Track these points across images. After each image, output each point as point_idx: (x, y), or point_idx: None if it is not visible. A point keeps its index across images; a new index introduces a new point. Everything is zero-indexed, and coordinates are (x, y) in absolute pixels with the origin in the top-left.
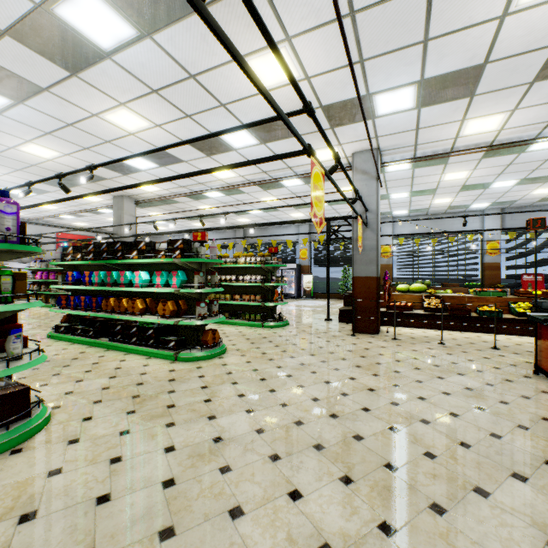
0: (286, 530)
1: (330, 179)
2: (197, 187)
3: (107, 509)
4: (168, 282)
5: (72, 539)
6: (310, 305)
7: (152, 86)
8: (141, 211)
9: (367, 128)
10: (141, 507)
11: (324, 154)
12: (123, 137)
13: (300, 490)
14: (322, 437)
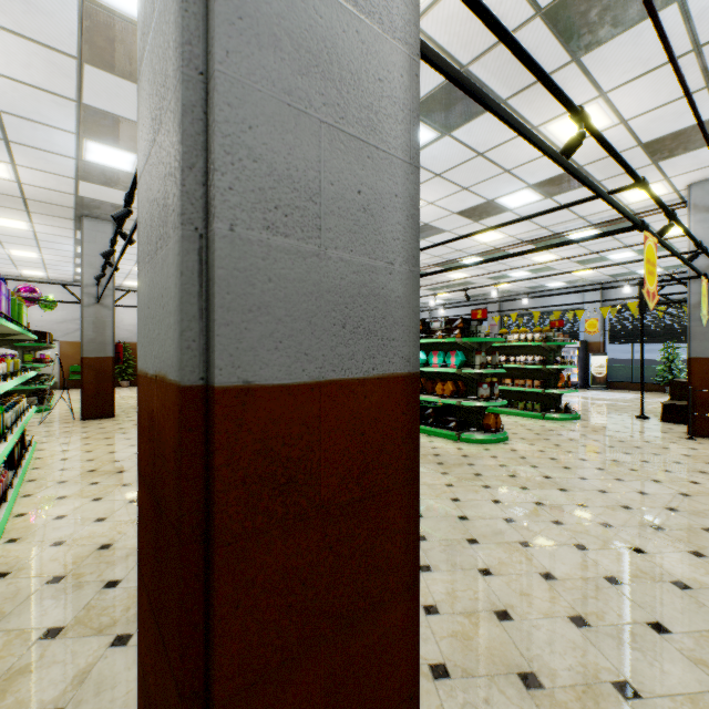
0: (634, 566)
1: (663, 244)
2: (452, 254)
3: (469, 523)
4: (444, 362)
5: (456, 531)
6: (605, 397)
7: (437, 171)
8: None
9: None
10: (495, 527)
11: (639, 194)
12: None
13: (641, 549)
14: (659, 522)
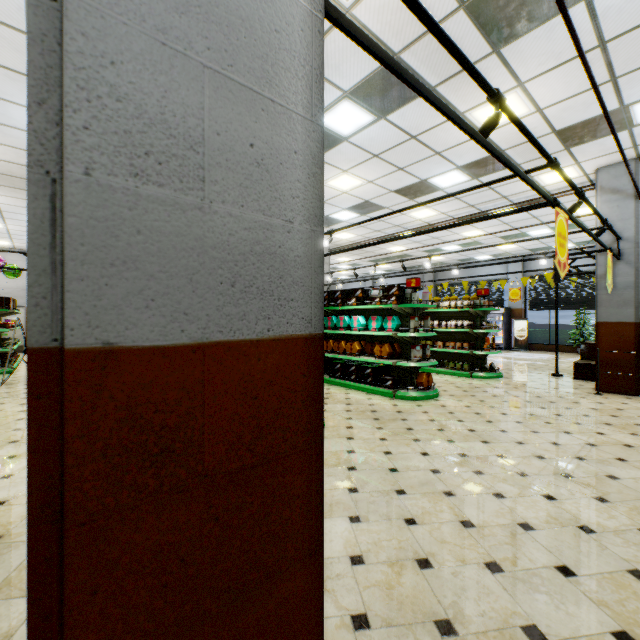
0: (546, 512)
1: (573, 220)
2: (391, 229)
3: (399, 475)
4: (382, 326)
5: (386, 482)
6: (526, 358)
7: (375, 152)
8: (330, 257)
9: (621, 149)
10: (422, 478)
11: (554, 176)
12: (336, 196)
13: (552, 495)
14: (569, 470)
